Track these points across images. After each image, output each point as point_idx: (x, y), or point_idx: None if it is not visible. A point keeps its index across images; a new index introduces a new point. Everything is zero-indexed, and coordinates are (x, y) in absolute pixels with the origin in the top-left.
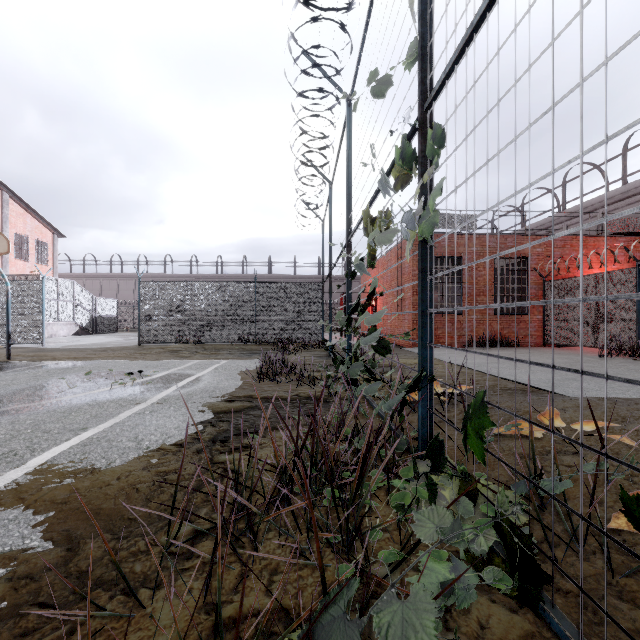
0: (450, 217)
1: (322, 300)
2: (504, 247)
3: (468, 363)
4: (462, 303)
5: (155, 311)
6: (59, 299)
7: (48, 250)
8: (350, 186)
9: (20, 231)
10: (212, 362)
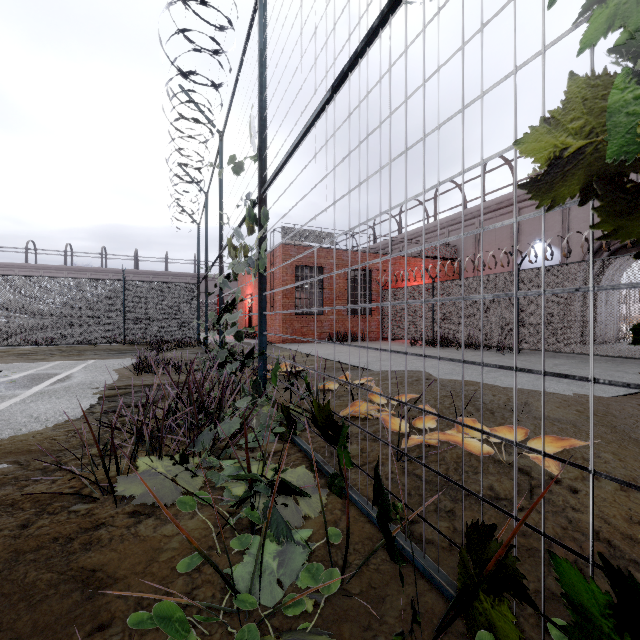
0: (313, 233)
1: (198, 300)
2: (354, 261)
3: (321, 353)
4: (323, 306)
5: None
6: None
7: None
8: (222, 208)
9: None
10: (78, 362)
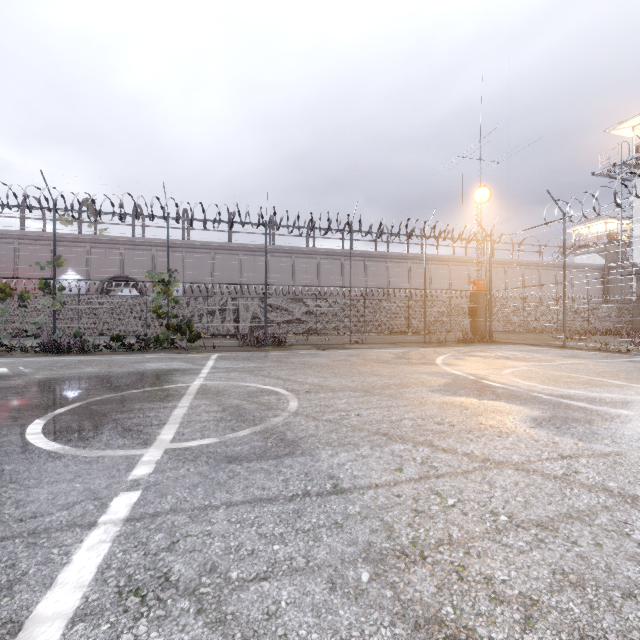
0: None
1: None
2: None
3: None
4: None
5: None
6: None
7: None
8: None
9: None
10: None
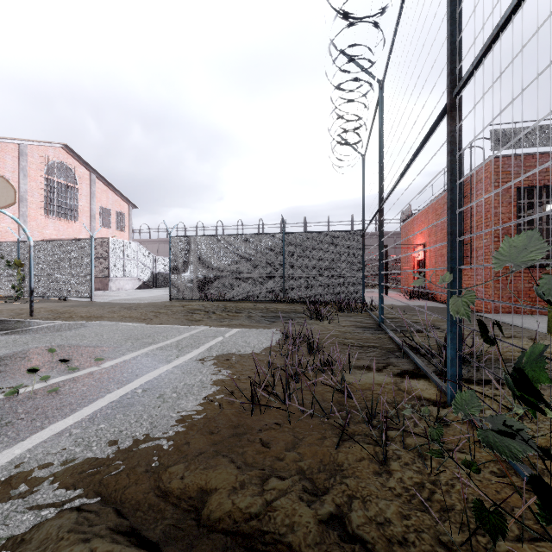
0: None
1: (362, 252)
2: None
3: None
4: None
5: (184, 267)
6: (125, 258)
7: (125, 219)
8: None
9: (104, 204)
10: (216, 332)
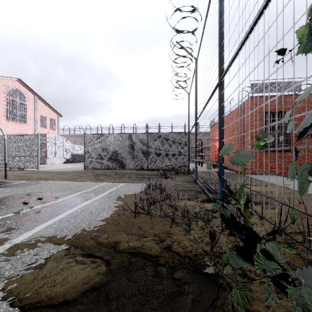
0: (280, 84)
1: (188, 143)
2: None
3: None
4: (290, 144)
5: (92, 151)
6: (56, 145)
7: (55, 123)
8: (223, 25)
9: (42, 114)
10: (113, 185)
